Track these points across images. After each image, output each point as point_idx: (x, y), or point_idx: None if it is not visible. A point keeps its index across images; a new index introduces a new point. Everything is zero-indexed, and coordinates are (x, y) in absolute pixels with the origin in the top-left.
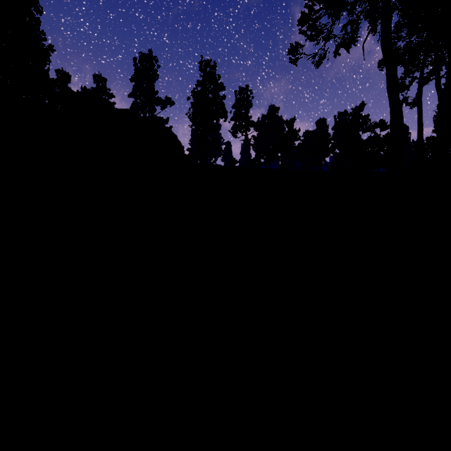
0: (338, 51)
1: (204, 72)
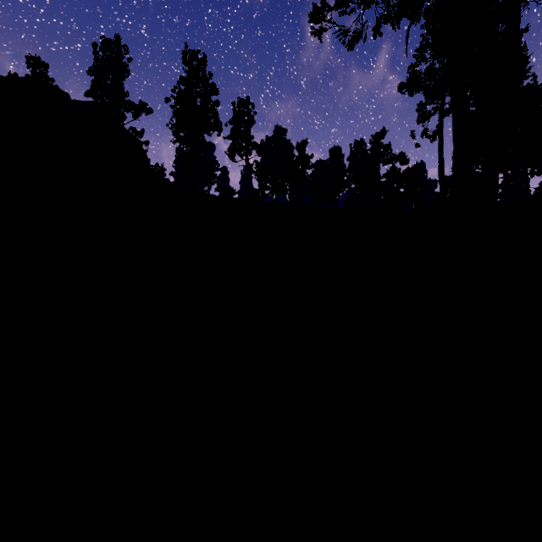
0: (379, 29)
1: (190, 65)
